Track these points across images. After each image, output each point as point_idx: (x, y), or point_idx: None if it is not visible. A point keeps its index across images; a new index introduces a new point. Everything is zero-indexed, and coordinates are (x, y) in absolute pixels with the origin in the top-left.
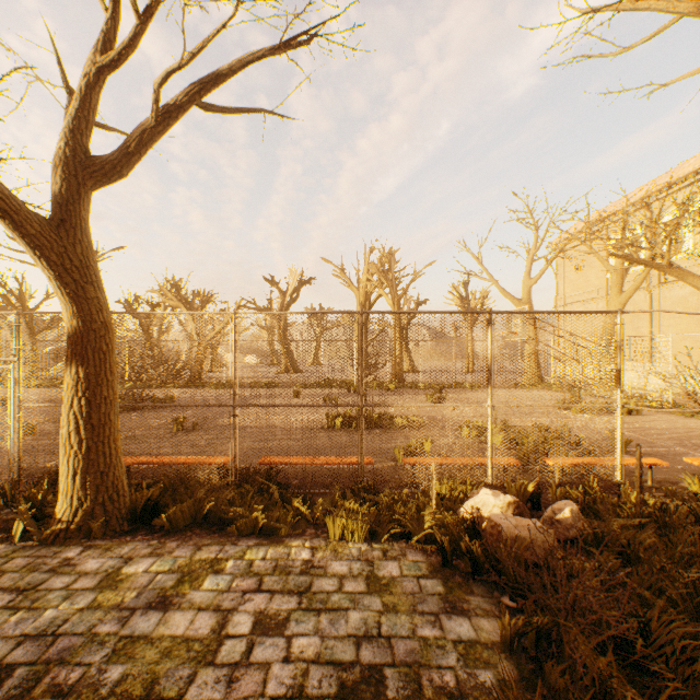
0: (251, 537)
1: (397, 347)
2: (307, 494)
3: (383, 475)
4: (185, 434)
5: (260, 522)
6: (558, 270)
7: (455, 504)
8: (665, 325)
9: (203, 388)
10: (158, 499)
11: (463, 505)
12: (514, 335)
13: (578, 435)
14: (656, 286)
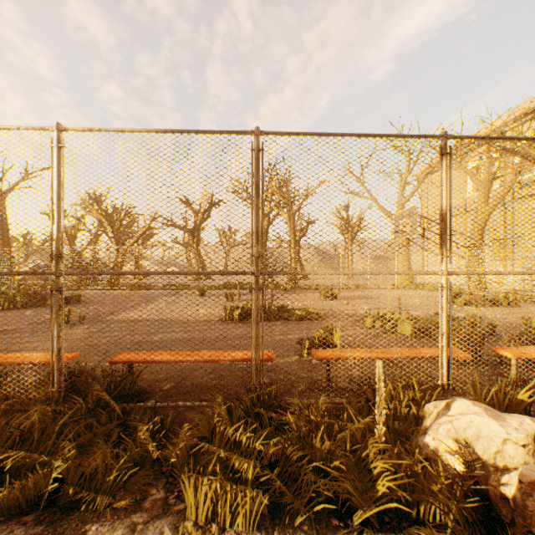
0: (19, 525)
1: (292, 255)
2: (177, 407)
3: (286, 373)
4: (67, 328)
5: (49, 486)
6: (422, 194)
7: (406, 425)
8: (518, 234)
9: (120, 290)
10: None
11: (429, 432)
12: (403, 234)
13: (491, 323)
14: (511, 201)
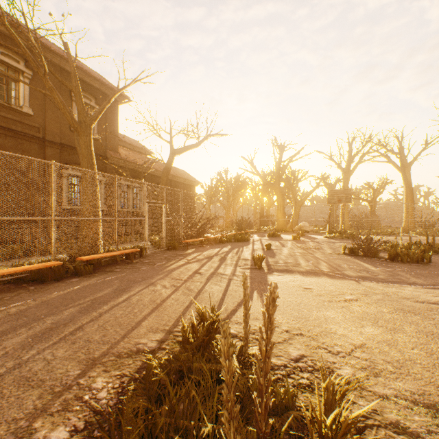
0: None
1: None
2: (2, 288)
3: None
4: (240, 267)
5: None
6: None
7: None
8: None
9: None
10: (71, 257)
11: None
12: None
13: None
14: None
